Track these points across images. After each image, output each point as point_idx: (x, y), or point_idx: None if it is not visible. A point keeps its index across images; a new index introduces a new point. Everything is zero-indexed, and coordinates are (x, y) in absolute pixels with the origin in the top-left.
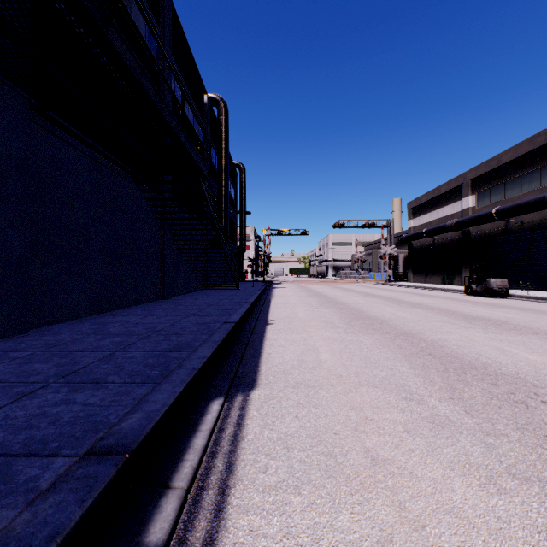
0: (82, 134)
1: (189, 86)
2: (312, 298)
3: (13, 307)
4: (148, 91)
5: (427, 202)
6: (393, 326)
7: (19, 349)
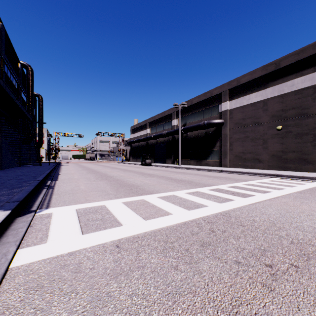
0: None
1: (11, 63)
2: (80, 168)
3: None
4: (21, 107)
5: (137, 128)
6: (101, 173)
7: None
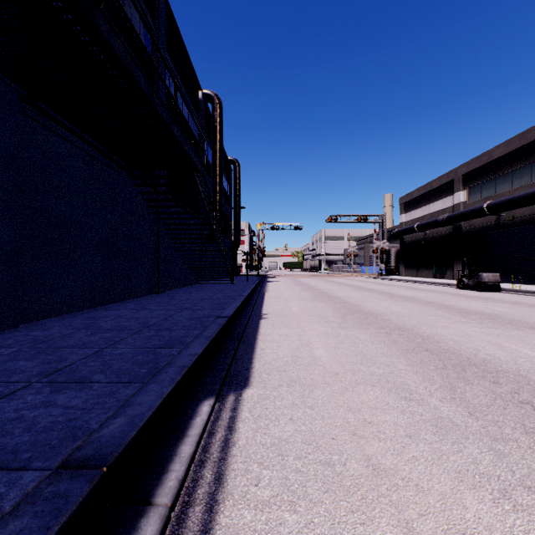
0: (74, 127)
1: (184, 82)
2: (305, 292)
3: (2, 301)
4: (139, 81)
5: (419, 197)
6: (388, 321)
7: (5, 346)
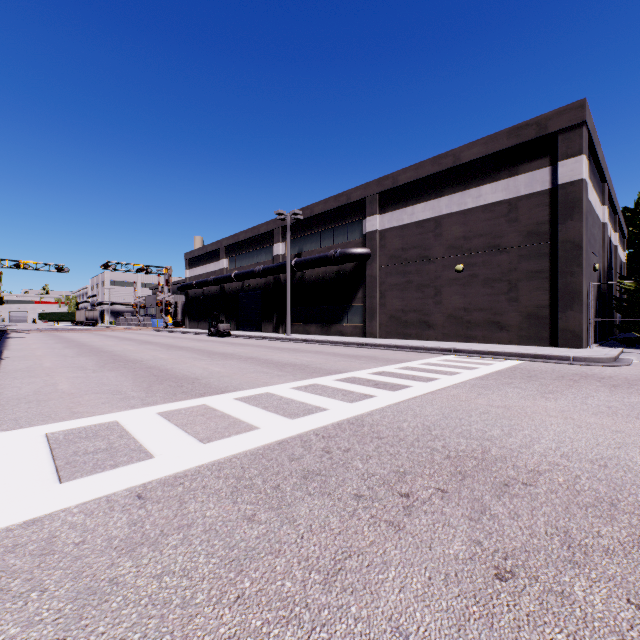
0: None
1: None
2: (60, 344)
3: None
4: None
5: (200, 256)
6: (112, 353)
7: None
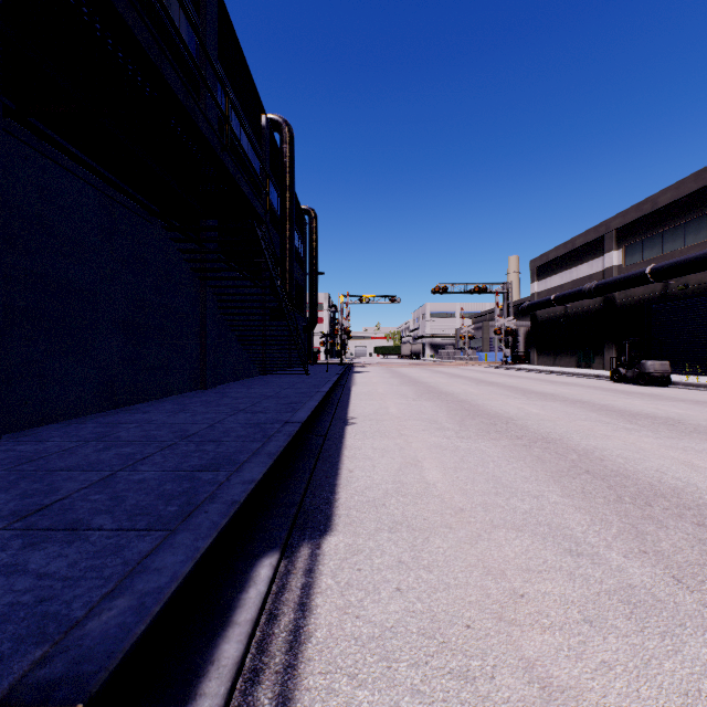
0: (85, 156)
1: (241, 102)
2: (406, 387)
3: None
4: (172, 84)
5: (557, 259)
6: (524, 428)
7: None
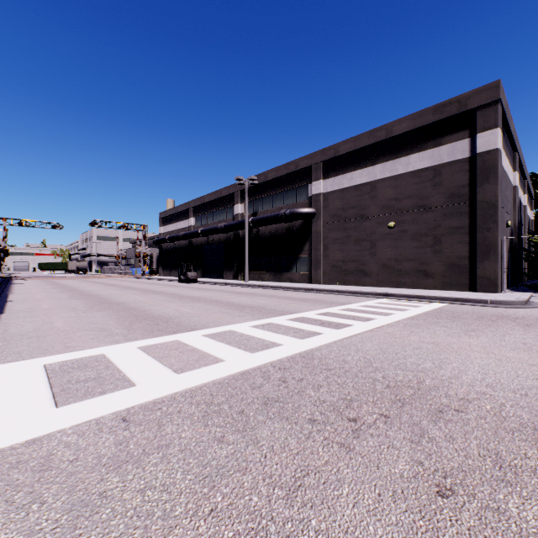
0: None
1: None
2: (55, 289)
3: None
4: None
5: (171, 215)
6: (99, 297)
7: None
